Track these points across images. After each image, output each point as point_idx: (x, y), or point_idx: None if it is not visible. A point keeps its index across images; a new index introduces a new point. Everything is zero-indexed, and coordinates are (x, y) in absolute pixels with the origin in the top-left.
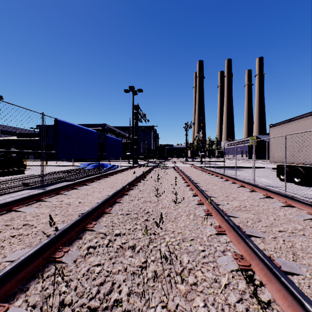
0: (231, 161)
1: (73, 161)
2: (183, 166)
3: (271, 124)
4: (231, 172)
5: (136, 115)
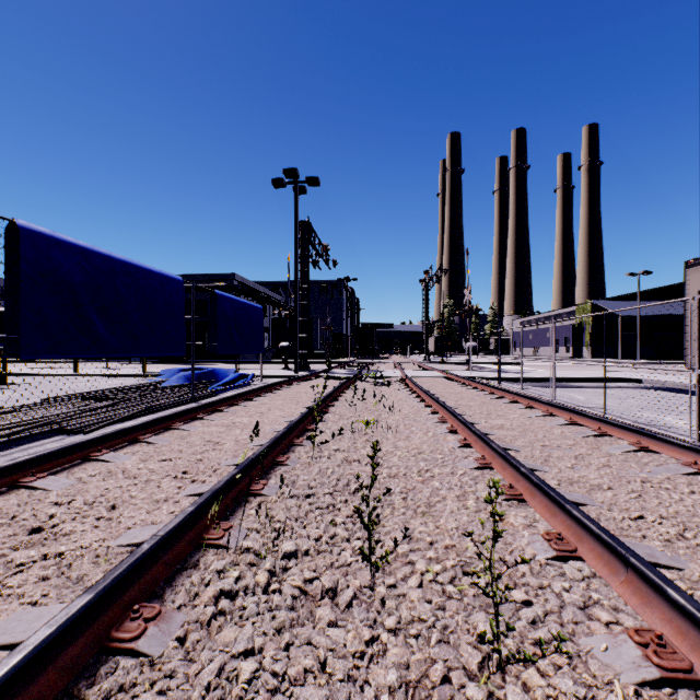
0: (535, 363)
1: (157, 363)
2: (426, 378)
3: (631, 274)
4: (562, 396)
5: (305, 247)
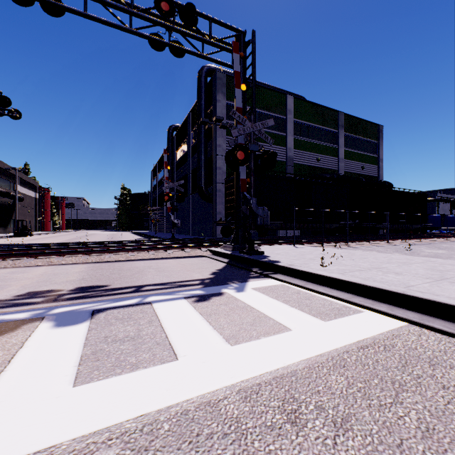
0: None
1: None
2: None
3: None
4: None
5: None
